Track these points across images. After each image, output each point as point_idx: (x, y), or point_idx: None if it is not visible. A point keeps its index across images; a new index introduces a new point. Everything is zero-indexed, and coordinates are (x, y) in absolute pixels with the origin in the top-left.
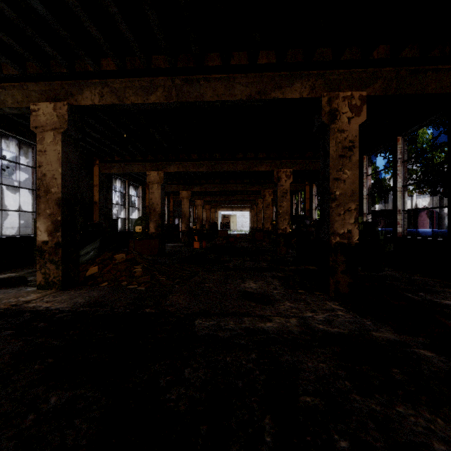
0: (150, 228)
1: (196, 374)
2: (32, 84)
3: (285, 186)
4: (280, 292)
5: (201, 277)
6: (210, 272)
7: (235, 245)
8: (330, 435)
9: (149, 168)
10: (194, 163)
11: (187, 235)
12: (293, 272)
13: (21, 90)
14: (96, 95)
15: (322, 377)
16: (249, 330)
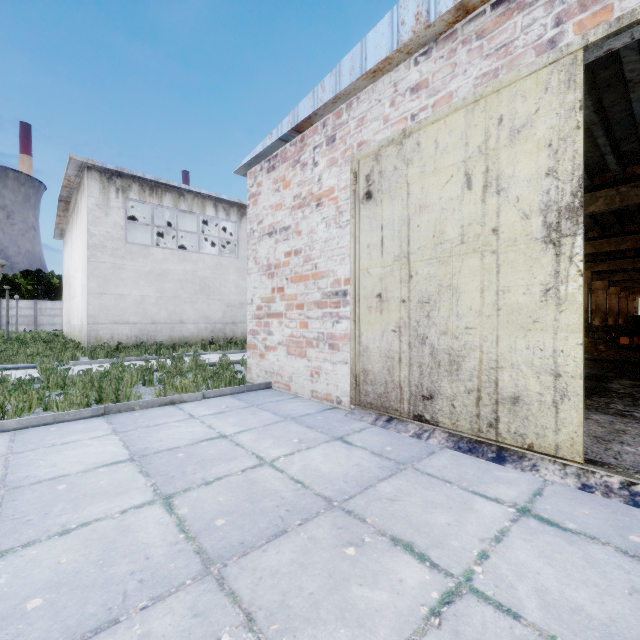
0: None
1: None
2: None
3: None
4: None
5: None
6: None
7: None
8: None
9: None
10: (628, 261)
11: (604, 330)
12: None
13: None
14: None
15: None
16: None
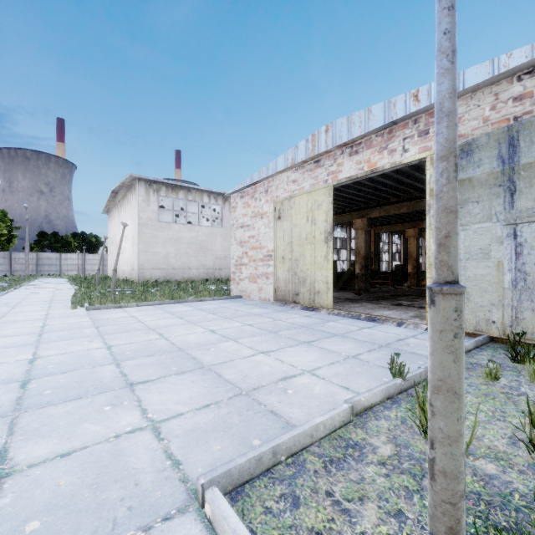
0: None
1: None
2: (406, 224)
3: None
4: None
5: None
6: None
7: None
8: None
9: None
10: None
11: None
12: None
13: (402, 225)
14: None
15: None
16: None
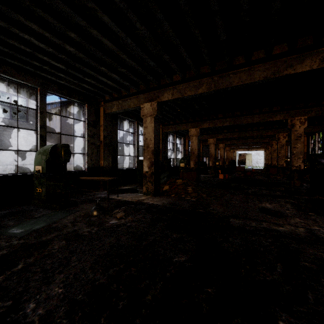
0: (191, 165)
1: (236, 241)
2: (141, 95)
3: (298, 131)
4: (291, 212)
5: (229, 197)
6: (234, 194)
7: (251, 178)
8: (318, 278)
9: (190, 126)
10: (220, 120)
11: (213, 169)
12: (305, 200)
13: (137, 99)
14: (170, 95)
15: (319, 258)
16: (266, 228)
